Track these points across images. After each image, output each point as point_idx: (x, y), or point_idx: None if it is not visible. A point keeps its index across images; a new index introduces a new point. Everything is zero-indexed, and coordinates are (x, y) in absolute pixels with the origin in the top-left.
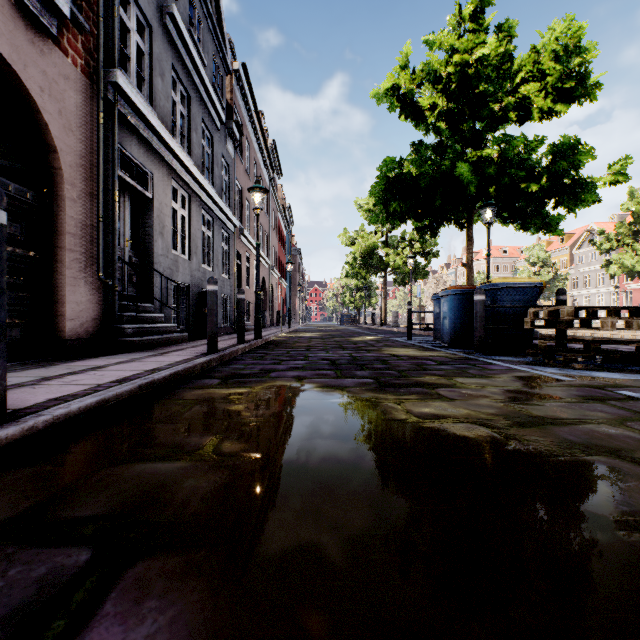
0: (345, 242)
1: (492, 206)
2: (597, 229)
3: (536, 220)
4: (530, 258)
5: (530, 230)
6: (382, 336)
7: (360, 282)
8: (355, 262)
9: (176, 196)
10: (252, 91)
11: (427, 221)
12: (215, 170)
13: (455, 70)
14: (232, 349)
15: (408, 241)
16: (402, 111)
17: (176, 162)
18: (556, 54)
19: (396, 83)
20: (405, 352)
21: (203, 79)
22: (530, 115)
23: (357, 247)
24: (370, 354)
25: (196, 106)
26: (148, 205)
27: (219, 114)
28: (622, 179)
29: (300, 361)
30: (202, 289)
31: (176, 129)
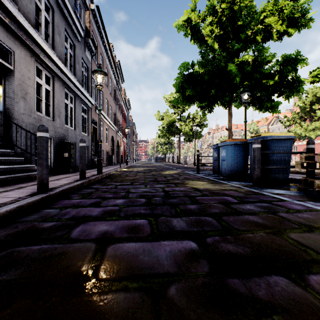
0: (158, 118)
1: (248, 91)
2: (280, 116)
3: (267, 103)
4: (250, 129)
5: (261, 110)
6: (180, 170)
7: (166, 140)
8: (163, 129)
9: (41, 75)
10: (103, 25)
11: (205, 104)
12: (76, 66)
13: (227, 6)
14: (64, 187)
15: (191, 118)
16: (192, 36)
17: (39, 49)
18: None
19: (189, 17)
20: (202, 185)
21: (64, 0)
22: (271, 36)
23: (164, 121)
24: (178, 188)
25: (59, 18)
26: (10, 75)
27: (78, 30)
28: (318, 79)
29: (120, 200)
30: (65, 141)
31: (41, 28)
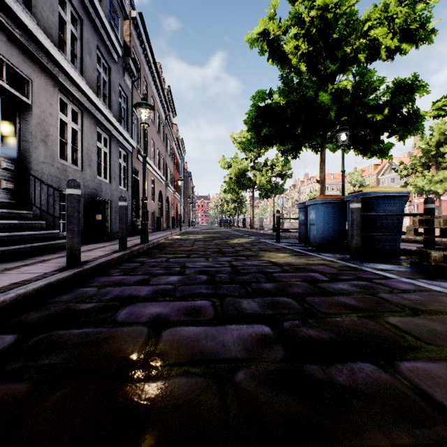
0: (223, 166)
1: (347, 130)
2: (395, 162)
3: (374, 146)
4: (351, 181)
5: (366, 155)
6: (254, 238)
7: (234, 196)
8: (231, 181)
9: (66, 110)
10: (148, 39)
11: (288, 146)
12: (112, 96)
13: (317, 14)
14: (100, 260)
15: (270, 166)
16: (270, 54)
17: (63, 75)
18: (401, 2)
19: (266, 28)
20: (283, 258)
21: (96, 8)
22: (378, 54)
23: (232, 169)
24: (250, 262)
25: (90, 33)
26: (27, 111)
27: (115, 47)
28: (444, 113)
29: (174, 276)
30: (98, 198)
31: (66, 47)
